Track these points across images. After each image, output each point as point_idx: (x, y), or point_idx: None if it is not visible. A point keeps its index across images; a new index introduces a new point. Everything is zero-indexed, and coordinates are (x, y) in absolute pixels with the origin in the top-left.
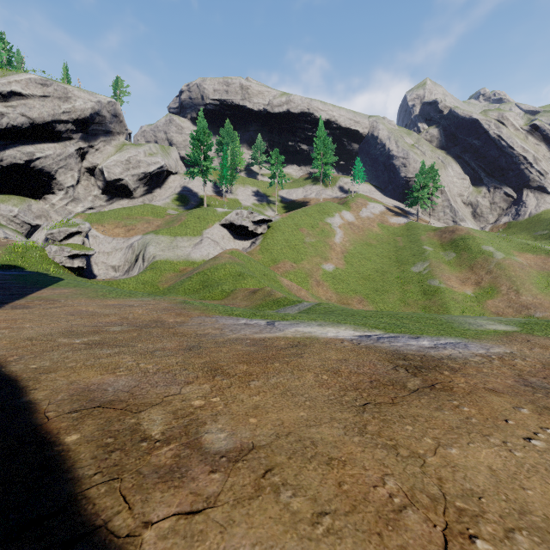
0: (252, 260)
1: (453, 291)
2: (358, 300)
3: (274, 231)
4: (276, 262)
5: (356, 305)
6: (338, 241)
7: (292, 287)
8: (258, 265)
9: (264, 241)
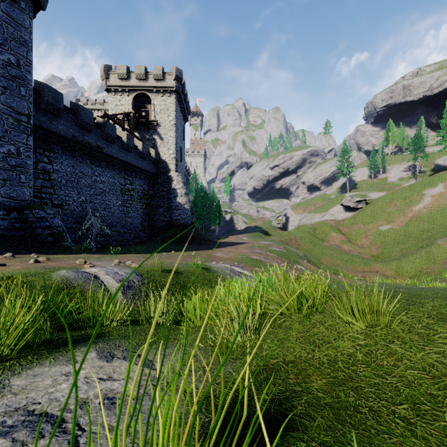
0: (326, 225)
1: (440, 247)
2: (378, 247)
3: (368, 206)
4: (352, 225)
5: (373, 249)
6: (416, 209)
7: (333, 237)
8: (326, 227)
9: (358, 212)
